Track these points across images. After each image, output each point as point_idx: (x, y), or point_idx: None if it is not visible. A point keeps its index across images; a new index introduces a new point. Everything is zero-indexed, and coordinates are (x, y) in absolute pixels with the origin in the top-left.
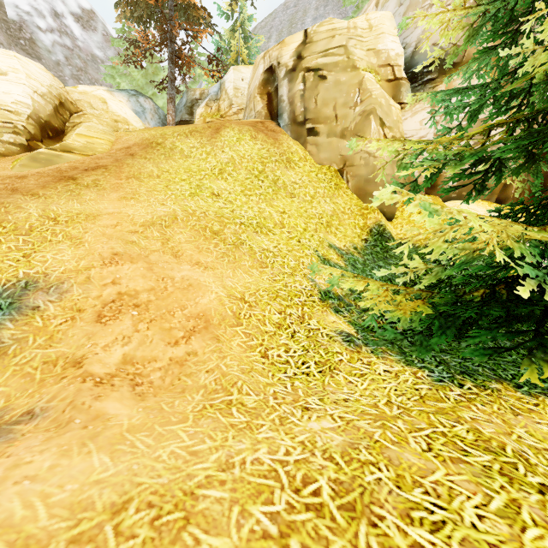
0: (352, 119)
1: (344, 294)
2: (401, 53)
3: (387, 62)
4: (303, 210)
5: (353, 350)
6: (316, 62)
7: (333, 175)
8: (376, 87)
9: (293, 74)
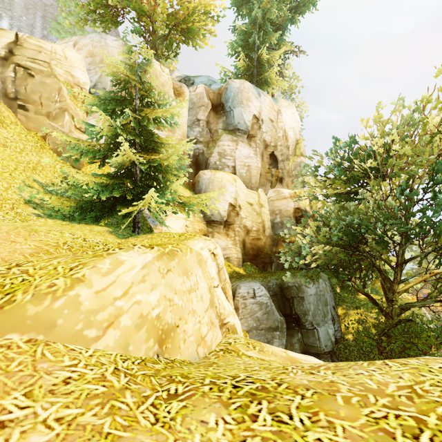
0: (54, 109)
1: (41, 203)
2: (87, 83)
3: (78, 84)
4: (14, 157)
5: (39, 217)
6: (26, 63)
7: (39, 139)
8: (70, 97)
9: (5, 62)
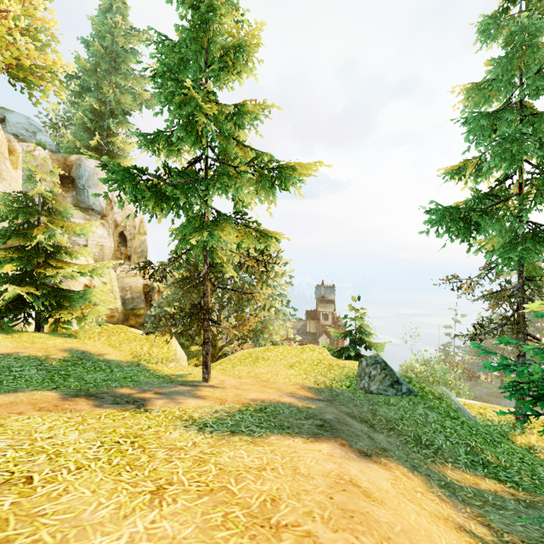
0: None
1: None
2: None
3: None
4: None
5: None
6: None
7: None
8: None
9: None
